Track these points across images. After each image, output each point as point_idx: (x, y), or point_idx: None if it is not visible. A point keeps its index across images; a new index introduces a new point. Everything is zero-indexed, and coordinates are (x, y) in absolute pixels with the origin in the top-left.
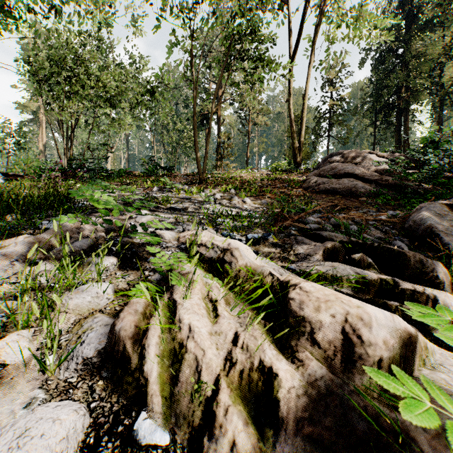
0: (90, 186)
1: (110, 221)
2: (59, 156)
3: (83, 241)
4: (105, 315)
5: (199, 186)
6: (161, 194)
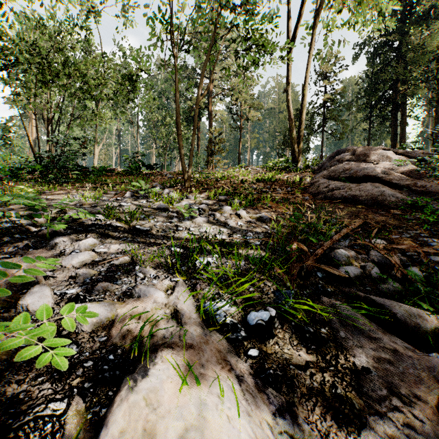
0: None
1: None
2: (33, 152)
3: None
4: None
5: (183, 190)
6: (133, 201)
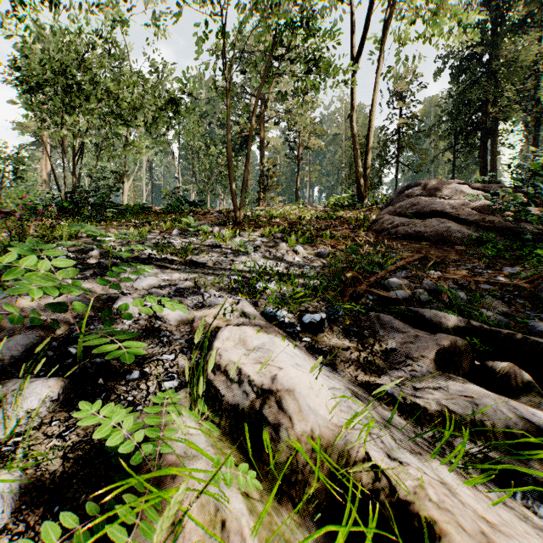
0: (36, 241)
1: (63, 306)
2: (58, 187)
3: (17, 339)
4: None
5: (234, 228)
6: (182, 239)
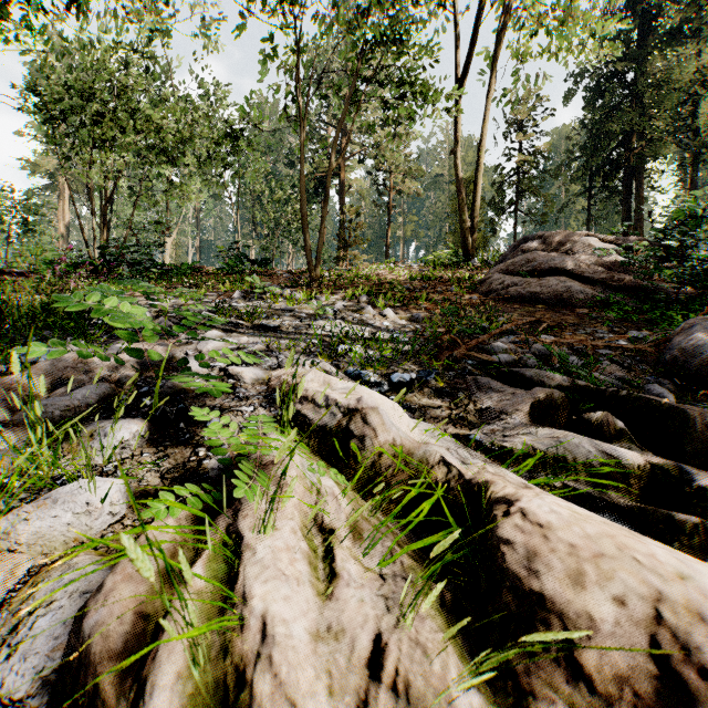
0: (106, 287)
1: (140, 352)
2: (86, 241)
3: (90, 389)
4: (95, 557)
5: (309, 290)
6: (245, 303)
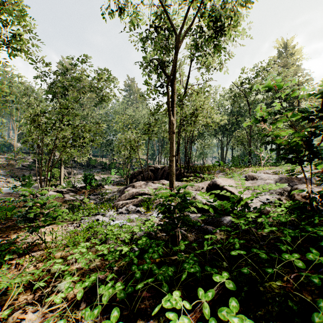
0: None
1: None
2: None
3: None
4: None
5: None
6: None
